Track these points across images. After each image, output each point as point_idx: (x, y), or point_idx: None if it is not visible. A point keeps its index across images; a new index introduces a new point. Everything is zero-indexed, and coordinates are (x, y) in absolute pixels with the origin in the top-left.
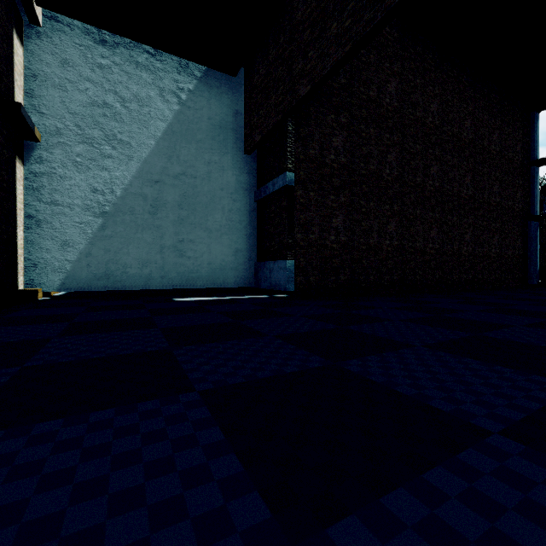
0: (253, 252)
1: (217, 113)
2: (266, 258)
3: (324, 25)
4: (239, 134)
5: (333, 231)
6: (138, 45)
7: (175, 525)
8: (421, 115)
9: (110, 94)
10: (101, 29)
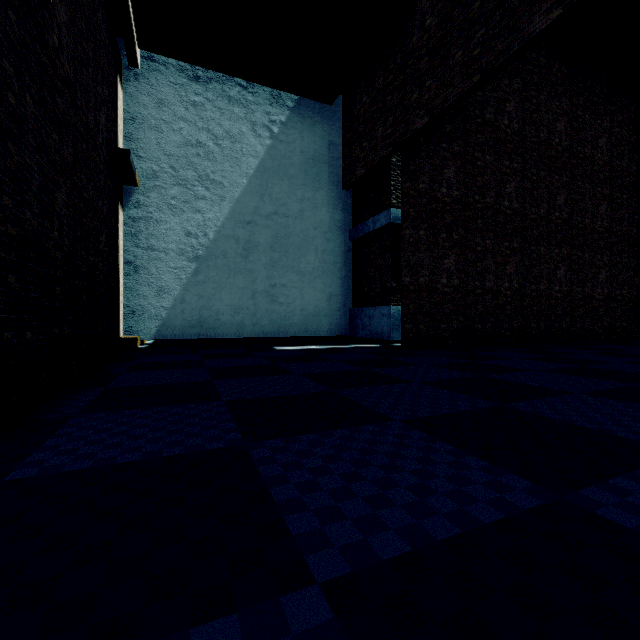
0: (348, 297)
1: (310, 146)
2: (364, 303)
3: (446, 53)
4: (333, 167)
5: (445, 273)
6: (230, 78)
7: (471, 485)
8: (545, 136)
9: (203, 132)
10: (194, 65)
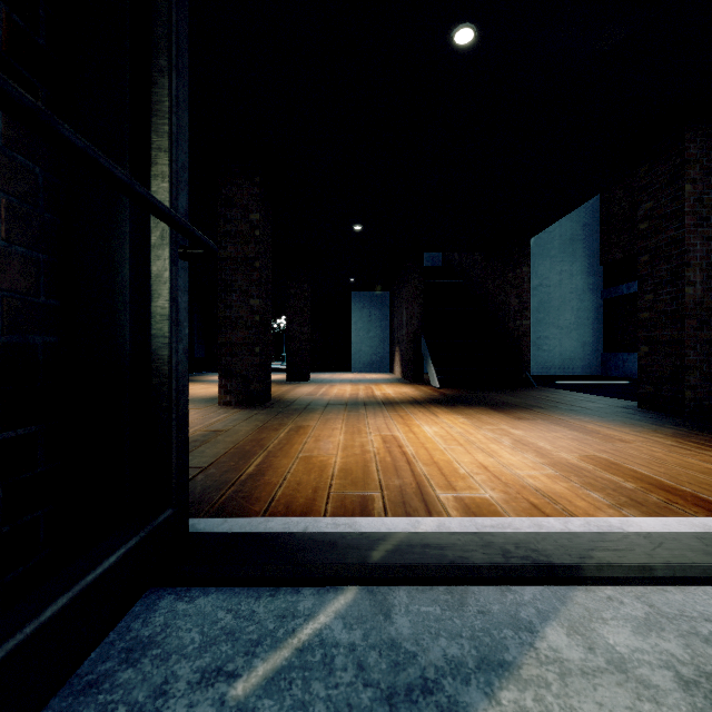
0: (600, 344)
1: (567, 230)
2: (617, 349)
3: None
4: (586, 243)
5: None
6: None
7: None
8: None
9: None
10: None
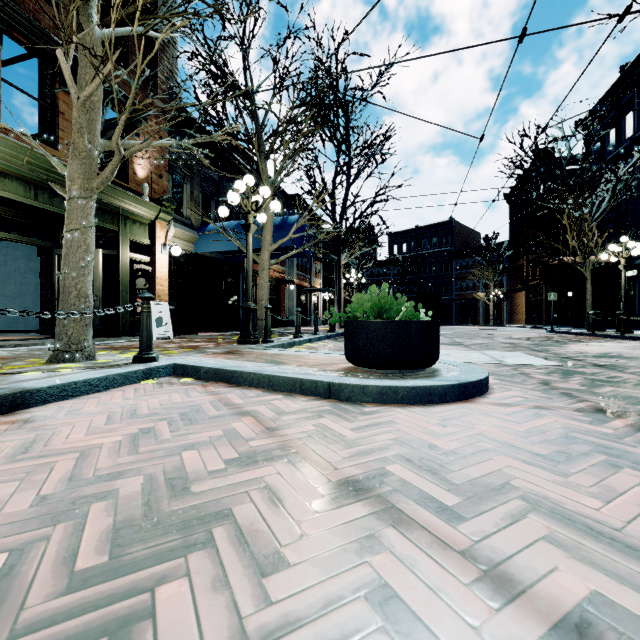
0: (38, 309)
1: None
2: None
3: None
4: None
5: None
6: None
7: None
8: None
9: None
10: None
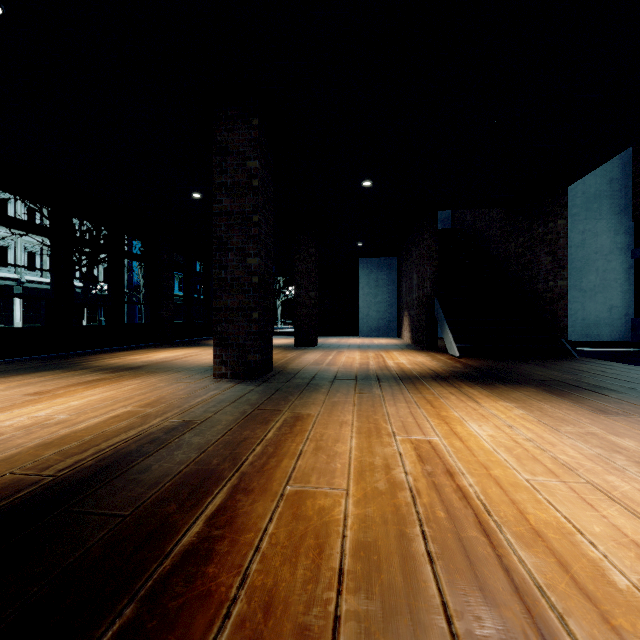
0: (630, 308)
1: (591, 186)
2: None
3: None
4: (613, 199)
5: None
6: None
7: None
8: None
9: None
10: None
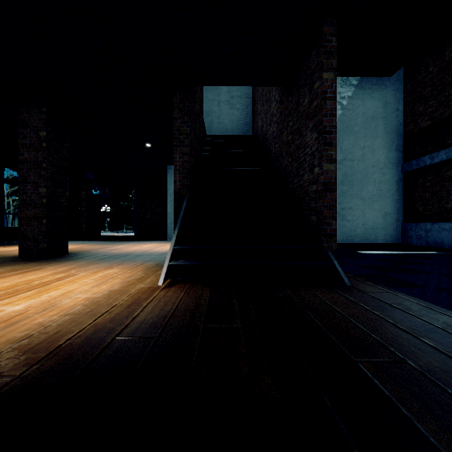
0: (400, 215)
1: (370, 108)
2: (418, 219)
3: None
4: (387, 120)
5: None
6: None
7: None
8: None
9: None
10: None
